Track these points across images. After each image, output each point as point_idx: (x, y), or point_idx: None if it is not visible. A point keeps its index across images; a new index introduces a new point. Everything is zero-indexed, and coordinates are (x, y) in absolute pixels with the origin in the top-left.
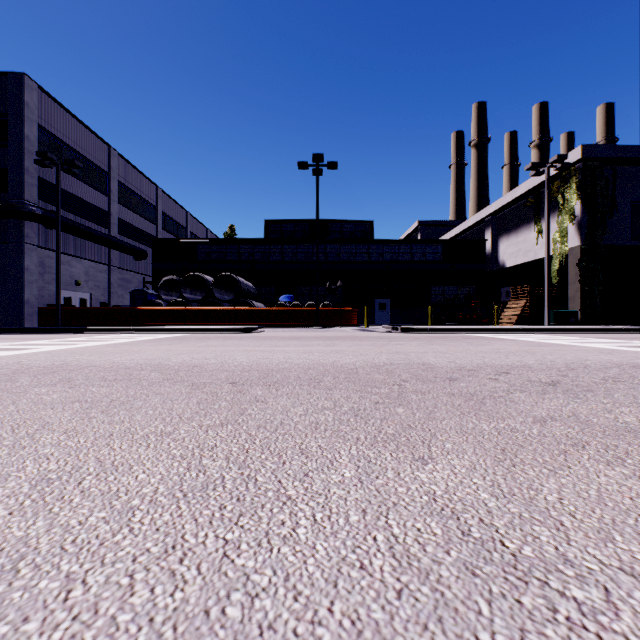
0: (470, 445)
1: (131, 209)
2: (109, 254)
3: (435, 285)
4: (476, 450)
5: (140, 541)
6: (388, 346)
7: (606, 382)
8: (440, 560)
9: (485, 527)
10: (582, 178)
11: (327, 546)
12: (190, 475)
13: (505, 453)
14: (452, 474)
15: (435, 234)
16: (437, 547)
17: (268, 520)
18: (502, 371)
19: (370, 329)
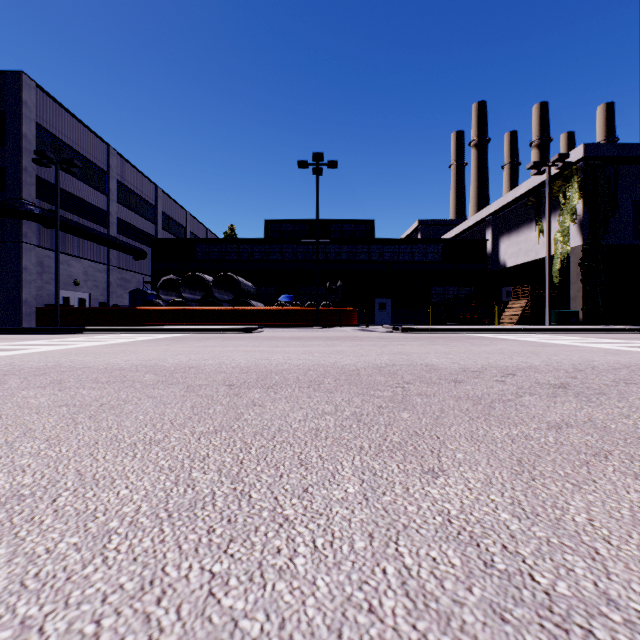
0: (483, 455)
1: (130, 209)
2: (108, 254)
3: (436, 285)
4: (490, 461)
5: (113, 574)
6: (389, 346)
7: (618, 384)
8: (462, 600)
9: (510, 556)
10: (584, 177)
11: (329, 581)
12: (177, 491)
13: (522, 464)
14: (466, 489)
15: (435, 234)
16: (457, 582)
17: (262, 547)
18: (508, 372)
19: (370, 329)
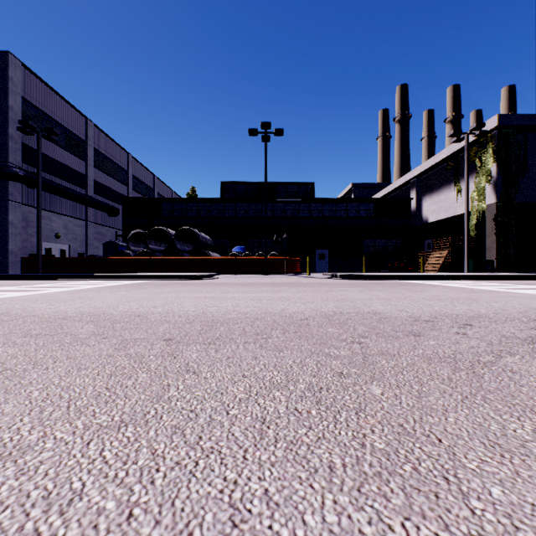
0: (535, 490)
1: (105, 172)
2: (86, 211)
3: (367, 238)
4: None
5: None
6: (332, 292)
7: None
8: None
9: None
10: (498, 143)
11: None
12: None
13: None
14: None
15: (366, 195)
16: None
17: None
18: (463, 322)
19: (312, 276)
